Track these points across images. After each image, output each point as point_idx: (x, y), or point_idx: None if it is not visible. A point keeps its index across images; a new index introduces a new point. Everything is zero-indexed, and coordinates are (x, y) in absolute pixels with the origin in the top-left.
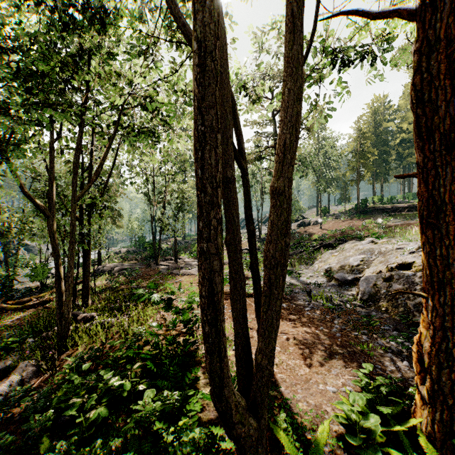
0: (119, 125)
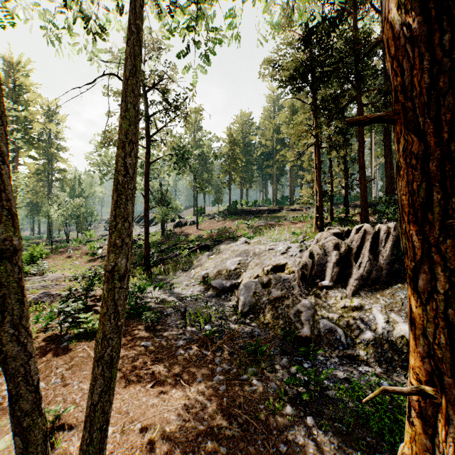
0: None
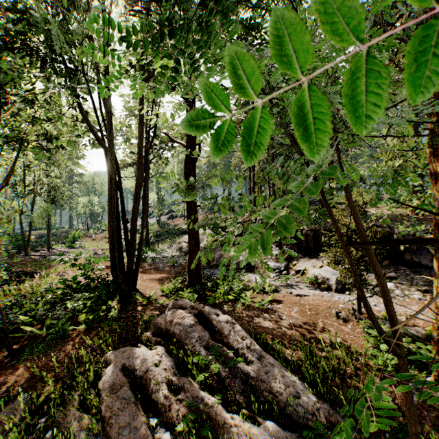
0: (11, 138)
